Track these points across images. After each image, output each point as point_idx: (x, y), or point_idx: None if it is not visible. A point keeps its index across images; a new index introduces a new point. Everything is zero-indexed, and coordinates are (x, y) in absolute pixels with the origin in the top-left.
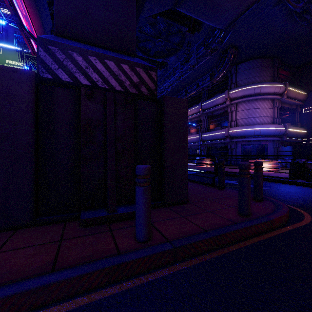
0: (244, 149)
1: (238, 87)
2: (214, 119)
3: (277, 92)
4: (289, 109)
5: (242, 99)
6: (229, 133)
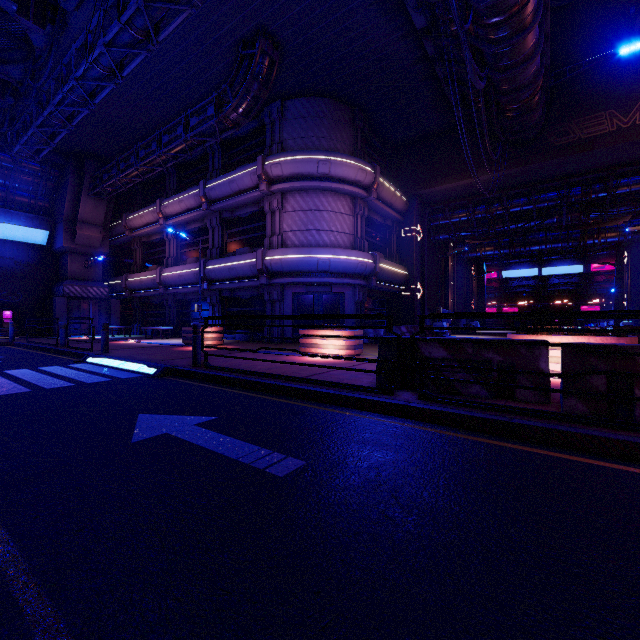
0: (299, 303)
1: (285, 153)
2: (236, 228)
3: (361, 181)
4: (382, 227)
5: (293, 183)
6: (266, 262)
